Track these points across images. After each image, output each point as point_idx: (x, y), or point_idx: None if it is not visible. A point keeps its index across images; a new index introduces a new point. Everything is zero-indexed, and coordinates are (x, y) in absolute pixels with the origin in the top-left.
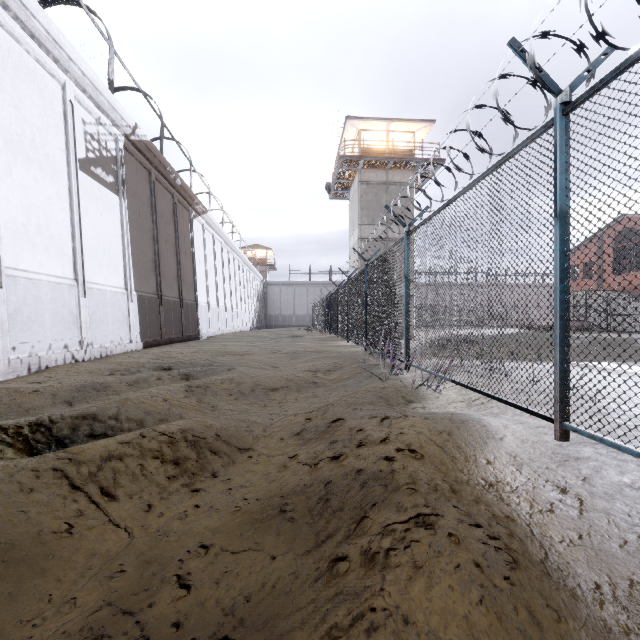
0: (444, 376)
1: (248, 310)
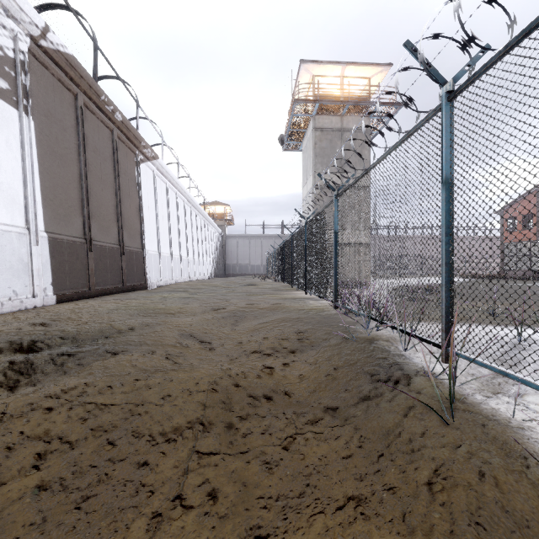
0: None
1: (206, 260)
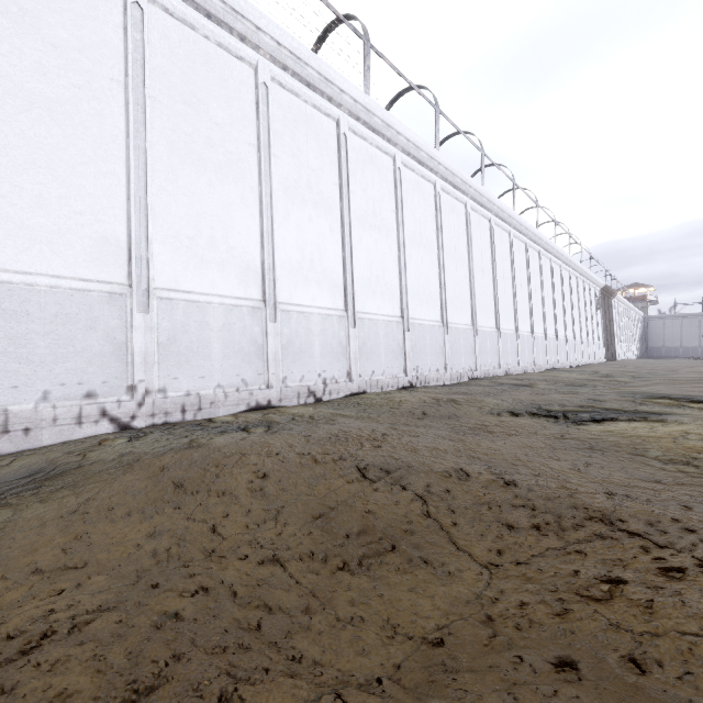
0: None
1: (633, 344)
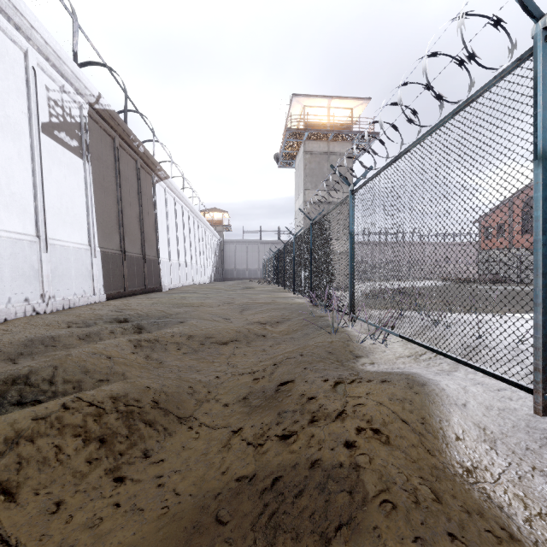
0: (392, 331)
1: (206, 265)
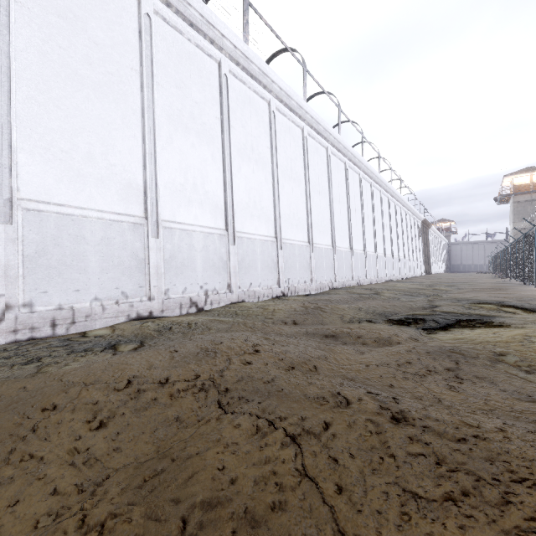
0: (504, 276)
1: (442, 262)
